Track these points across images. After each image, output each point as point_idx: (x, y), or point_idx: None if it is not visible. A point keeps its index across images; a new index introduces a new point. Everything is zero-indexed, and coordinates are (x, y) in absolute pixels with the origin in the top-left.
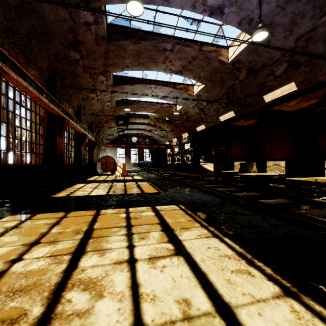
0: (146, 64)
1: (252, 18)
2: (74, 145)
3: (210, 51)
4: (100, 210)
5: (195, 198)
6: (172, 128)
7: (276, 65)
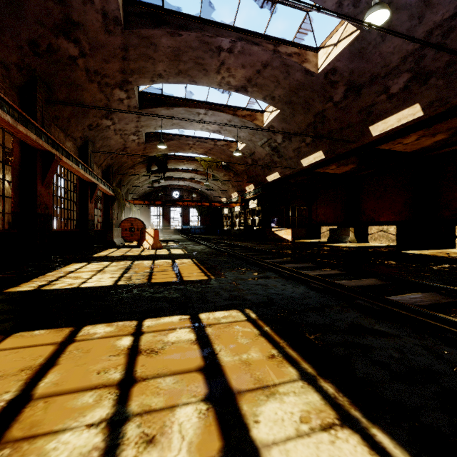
0: (191, 73)
1: None
2: (76, 201)
3: (290, 54)
4: (81, 326)
5: (274, 293)
6: (231, 178)
7: (393, 77)
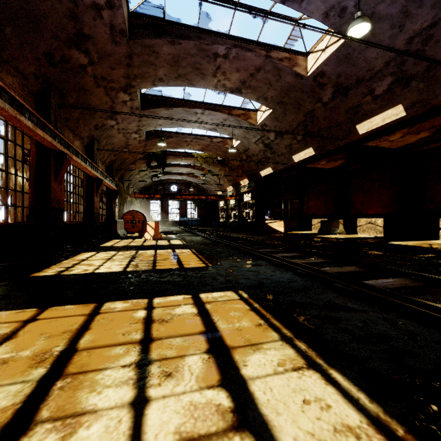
0: (189, 77)
1: (345, 6)
2: (83, 195)
3: (281, 59)
4: (102, 302)
5: (264, 278)
6: (226, 172)
7: (377, 80)
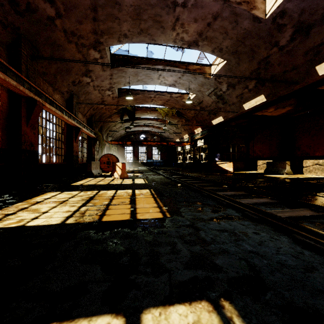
0: (151, 32)
1: None
2: (64, 141)
3: (239, 3)
4: None
5: (251, 251)
6: (183, 123)
7: None
